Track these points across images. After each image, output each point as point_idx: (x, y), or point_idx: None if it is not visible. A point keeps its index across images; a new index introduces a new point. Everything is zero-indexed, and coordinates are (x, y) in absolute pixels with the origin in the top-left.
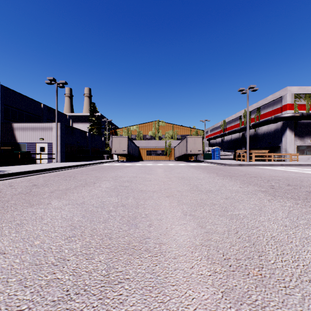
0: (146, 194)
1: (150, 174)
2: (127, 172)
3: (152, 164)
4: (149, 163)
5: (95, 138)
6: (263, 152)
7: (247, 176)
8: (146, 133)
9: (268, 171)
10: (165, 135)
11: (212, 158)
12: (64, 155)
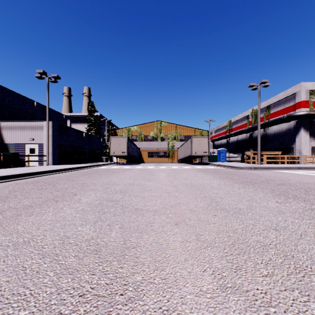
0: (142, 217)
1: (151, 180)
2: (123, 178)
3: (154, 166)
4: (151, 166)
5: (92, 138)
6: (273, 154)
7: (272, 183)
8: (147, 134)
9: (291, 176)
10: (168, 136)
11: (217, 160)
12: (57, 157)
